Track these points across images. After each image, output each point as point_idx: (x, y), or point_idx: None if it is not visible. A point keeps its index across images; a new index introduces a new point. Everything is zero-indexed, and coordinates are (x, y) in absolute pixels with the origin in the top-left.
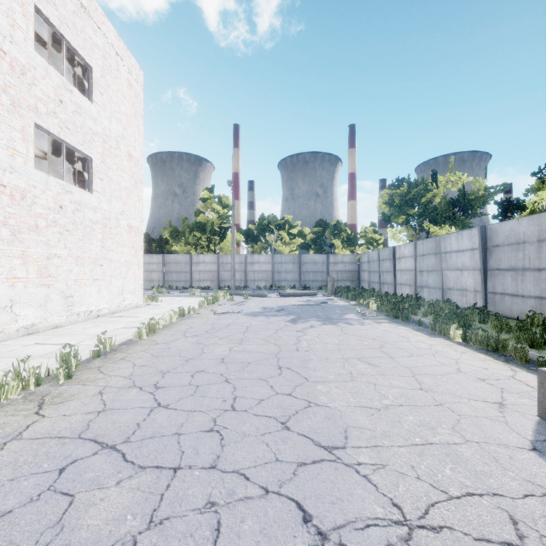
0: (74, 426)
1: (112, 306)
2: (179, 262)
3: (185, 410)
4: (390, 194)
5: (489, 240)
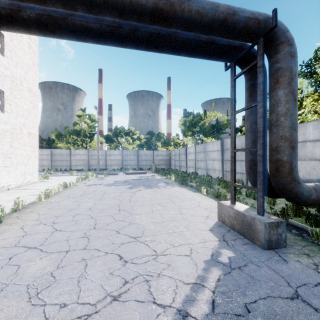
0: (11, 242)
1: (17, 183)
2: (62, 154)
3: (70, 231)
4: (184, 120)
5: (224, 146)
